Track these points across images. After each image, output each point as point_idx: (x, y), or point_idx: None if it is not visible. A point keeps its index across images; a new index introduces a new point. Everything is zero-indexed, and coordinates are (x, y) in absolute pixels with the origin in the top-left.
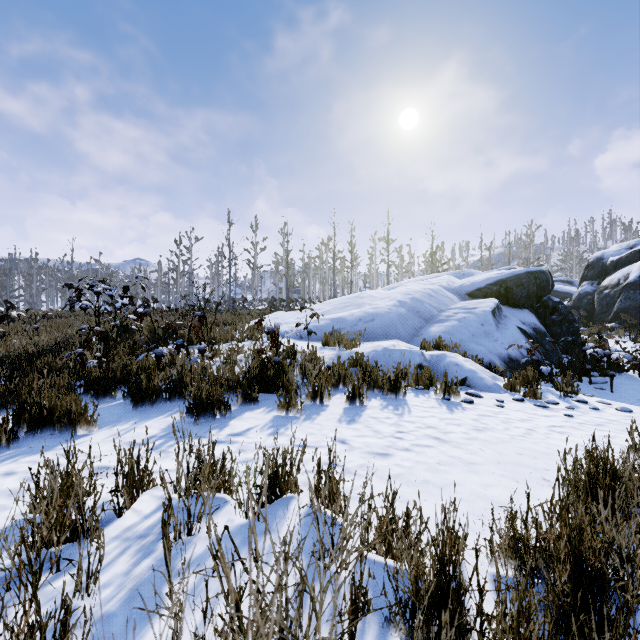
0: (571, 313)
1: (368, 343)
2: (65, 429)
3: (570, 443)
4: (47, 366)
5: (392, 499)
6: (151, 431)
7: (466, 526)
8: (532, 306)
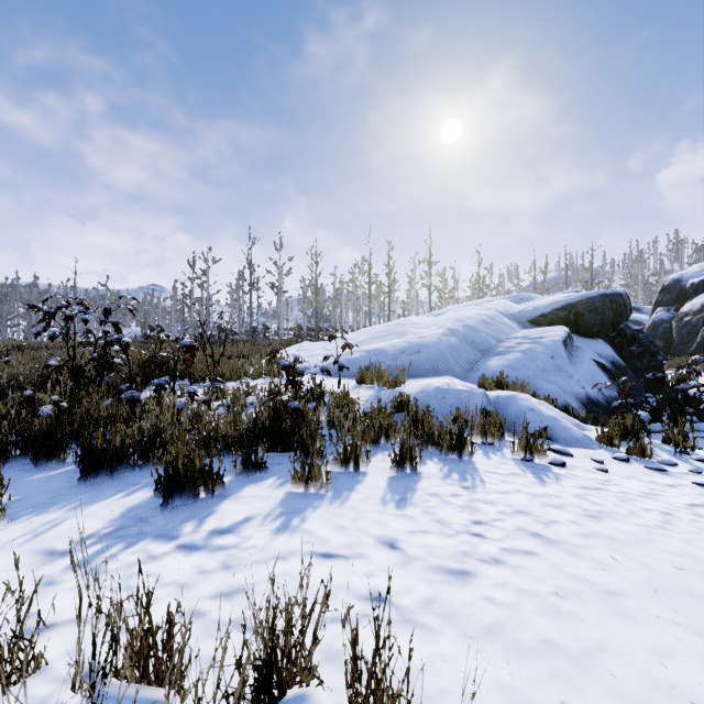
0: (653, 344)
1: (414, 380)
2: None
3: None
4: None
5: None
6: (91, 525)
7: None
8: (607, 335)
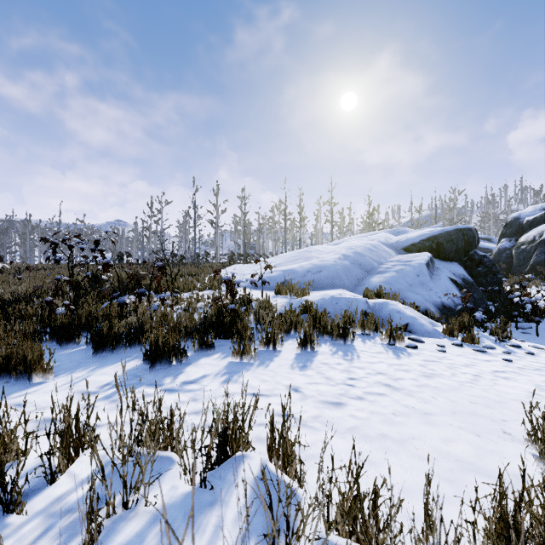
0: (495, 265)
1: (316, 292)
2: (21, 377)
3: (518, 390)
4: (18, 313)
5: (357, 472)
6: (107, 378)
7: (435, 494)
8: (460, 259)
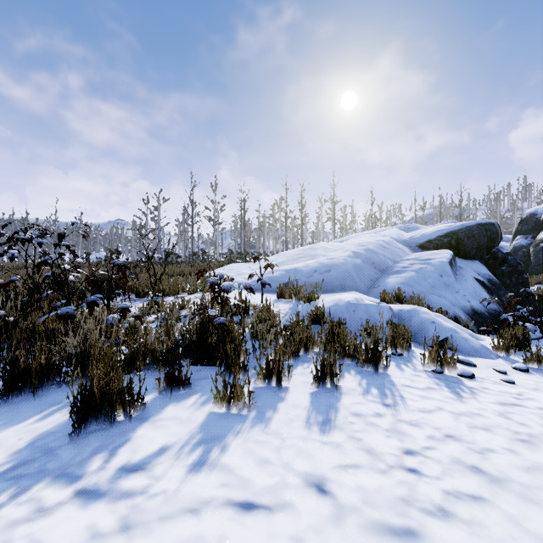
0: (520, 264)
1: (325, 295)
2: None
3: None
4: None
5: None
6: None
7: None
8: (482, 257)
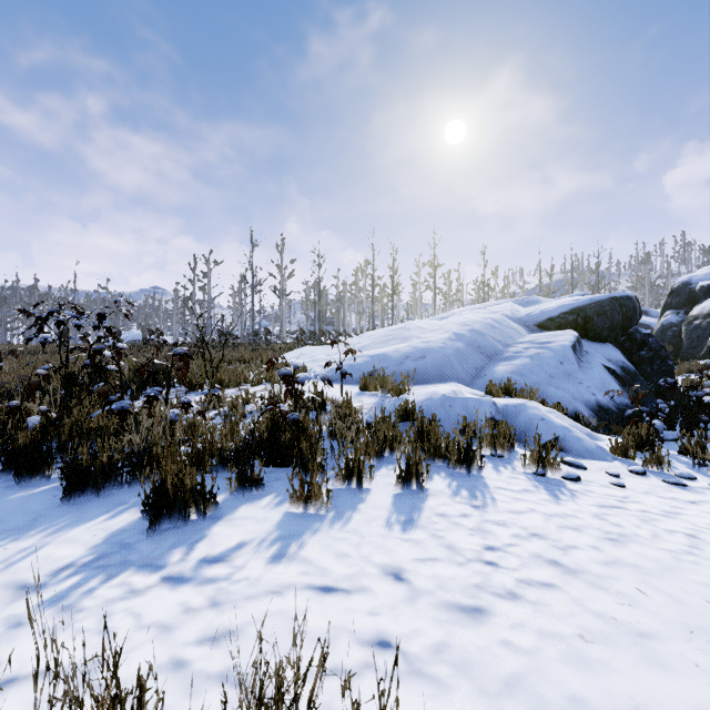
0: (664, 348)
1: (419, 387)
2: None
3: None
4: None
5: None
6: (71, 552)
7: None
8: (616, 340)
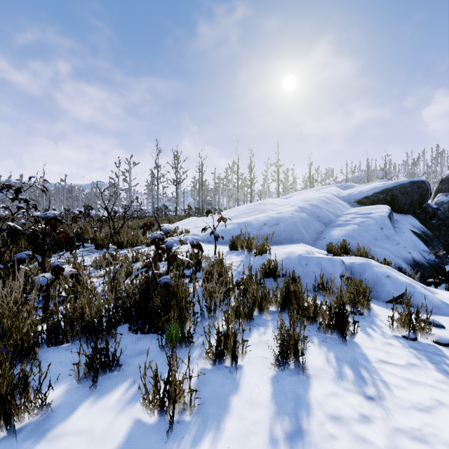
0: (448, 218)
1: (275, 247)
2: None
3: None
4: None
5: None
6: None
7: None
8: (414, 212)
